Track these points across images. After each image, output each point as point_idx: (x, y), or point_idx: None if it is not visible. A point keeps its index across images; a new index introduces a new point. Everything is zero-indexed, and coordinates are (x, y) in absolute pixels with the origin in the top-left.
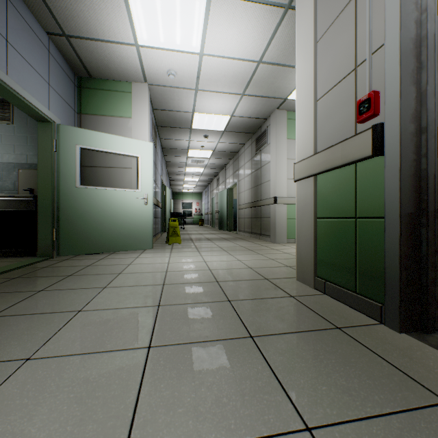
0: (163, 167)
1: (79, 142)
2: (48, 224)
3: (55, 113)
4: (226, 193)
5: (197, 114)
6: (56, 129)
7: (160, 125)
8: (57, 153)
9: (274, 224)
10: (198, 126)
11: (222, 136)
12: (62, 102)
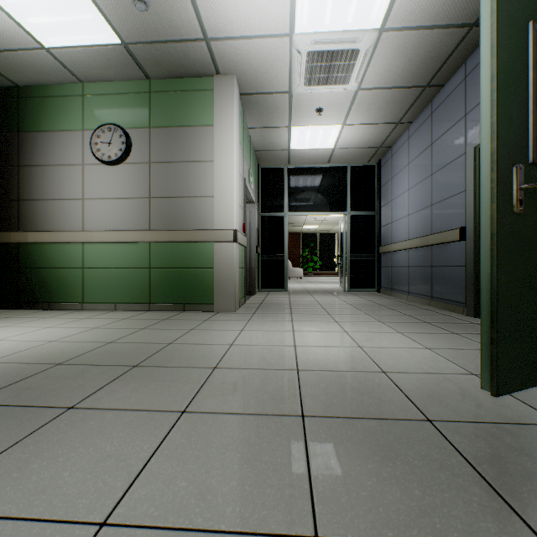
0: None
1: None
2: None
3: None
4: None
5: None
6: None
7: None
8: None
9: None
10: None
11: None
12: None
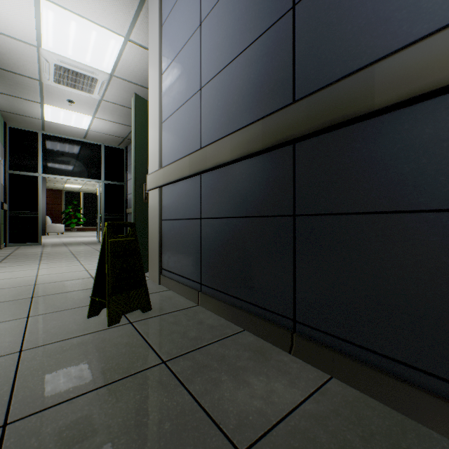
0: None
1: None
2: None
3: None
4: None
5: None
6: None
7: None
8: None
9: None
10: None
11: None
12: None
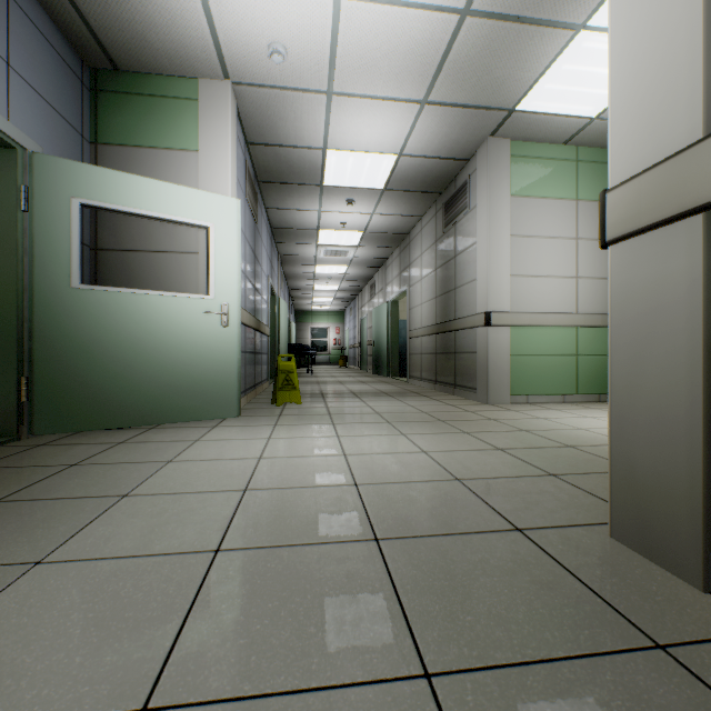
0: (274, 263)
1: (79, 191)
2: (10, 366)
3: (28, 130)
4: (386, 309)
5: (332, 153)
6: (28, 164)
7: (264, 179)
8: (30, 215)
9: (484, 365)
10: (336, 181)
11: (381, 201)
12: (48, 111)
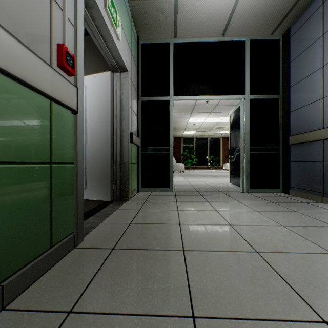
0: None
1: None
2: None
3: None
4: None
5: None
6: None
7: None
8: None
9: None
10: None
11: None
12: None
